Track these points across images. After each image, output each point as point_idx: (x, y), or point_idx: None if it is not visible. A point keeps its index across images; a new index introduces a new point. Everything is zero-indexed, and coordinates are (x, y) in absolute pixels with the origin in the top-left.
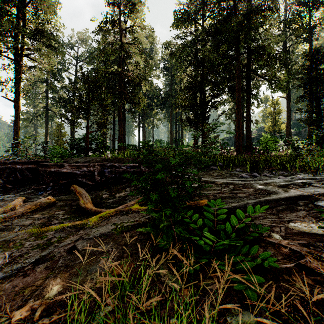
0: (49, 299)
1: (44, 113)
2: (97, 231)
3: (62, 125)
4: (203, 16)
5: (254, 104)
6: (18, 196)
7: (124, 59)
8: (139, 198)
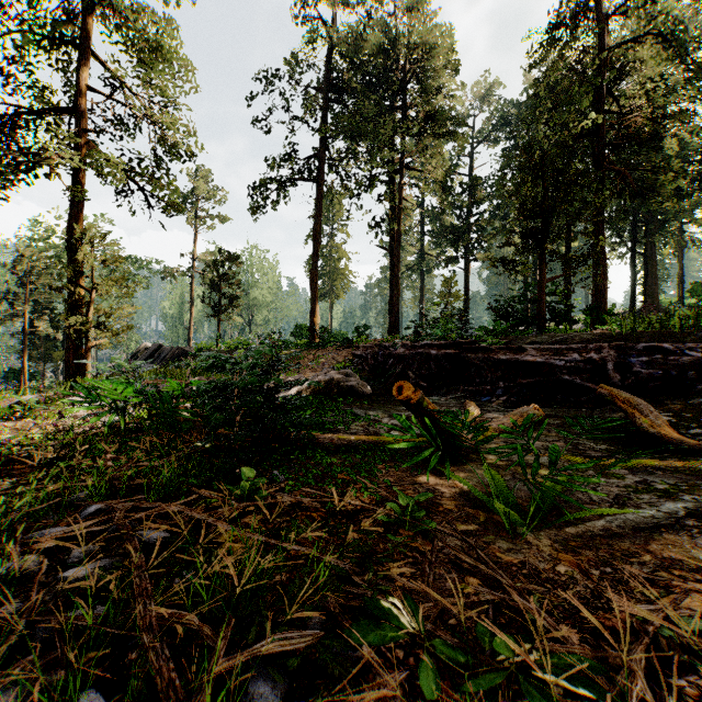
0: None
1: (420, 262)
2: None
3: (452, 279)
4: None
5: None
6: (453, 400)
7: (609, 90)
8: None
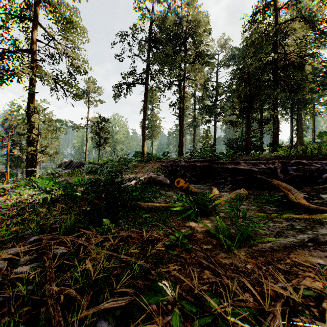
0: None
1: (193, 122)
2: None
3: (208, 130)
4: None
5: None
6: (206, 187)
7: (280, 43)
8: None
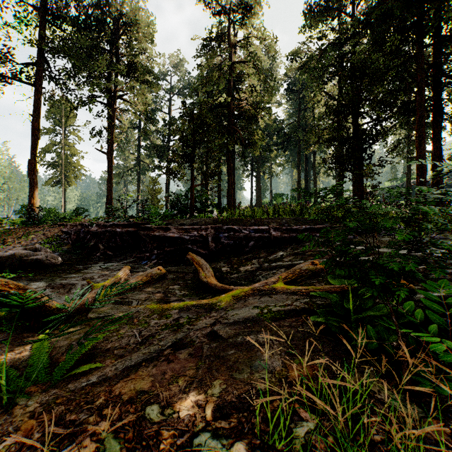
0: (215, 397)
1: (136, 166)
2: (236, 315)
3: (156, 180)
4: (354, 1)
5: (445, 128)
6: (122, 265)
7: (234, 85)
8: (276, 274)
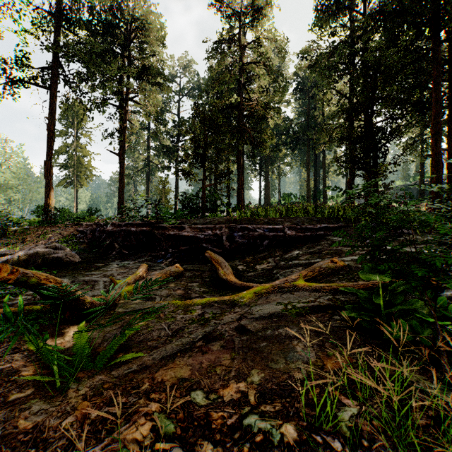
0: (256, 384)
1: (146, 166)
2: (261, 310)
3: (166, 180)
4: None
5: None
6: (138, 263)
7: (244, 85)
8: (294, 272)
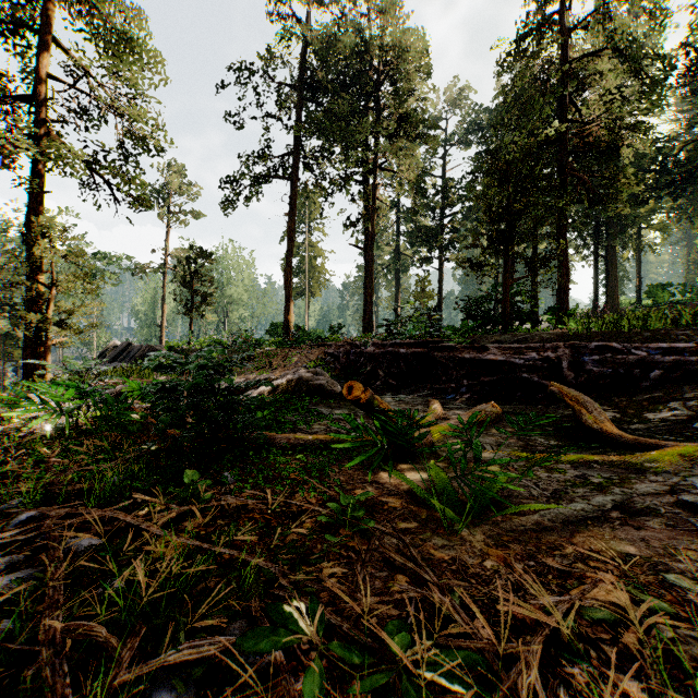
0: None
1: (395, 262)
2: None
3: (426, 279)
4: None
5: None
6: (419, 398)
7: (571, 100)
8: None
